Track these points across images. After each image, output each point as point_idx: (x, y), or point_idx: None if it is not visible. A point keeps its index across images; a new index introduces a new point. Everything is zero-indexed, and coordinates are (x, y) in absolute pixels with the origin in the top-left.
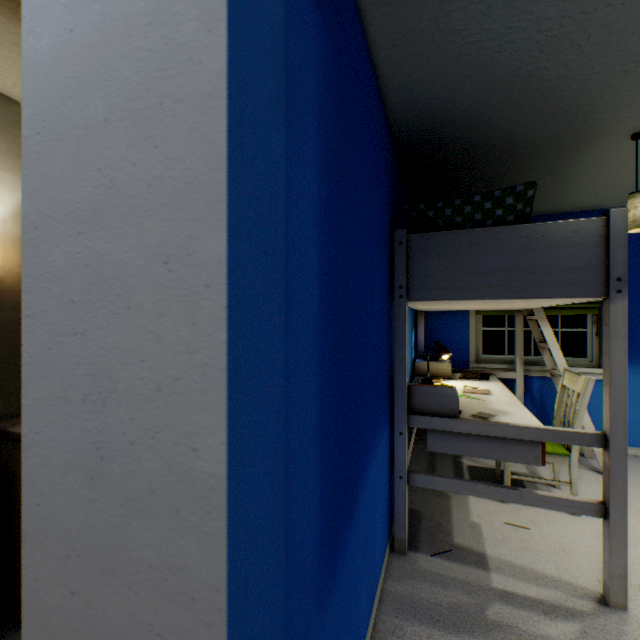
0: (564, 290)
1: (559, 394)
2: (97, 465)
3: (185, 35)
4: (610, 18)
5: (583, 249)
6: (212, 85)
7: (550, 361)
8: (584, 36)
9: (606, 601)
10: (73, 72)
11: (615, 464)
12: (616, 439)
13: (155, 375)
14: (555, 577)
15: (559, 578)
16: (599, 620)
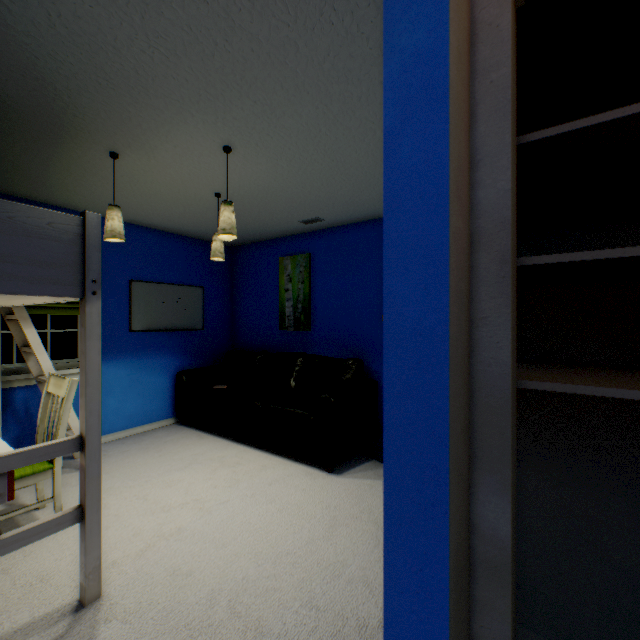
0: (39, 287)
1: (45, 403)
2: None
3: None
4: (82, 12)
5: (61, 244)
6: None
7: (38, 366)
8: (56, 8)
9: (84, 603)
10: None
11: (92, 462)
12: (93, 437)
13: None
14: (29, 622)
15: (34, 619)
16: (76, 631)
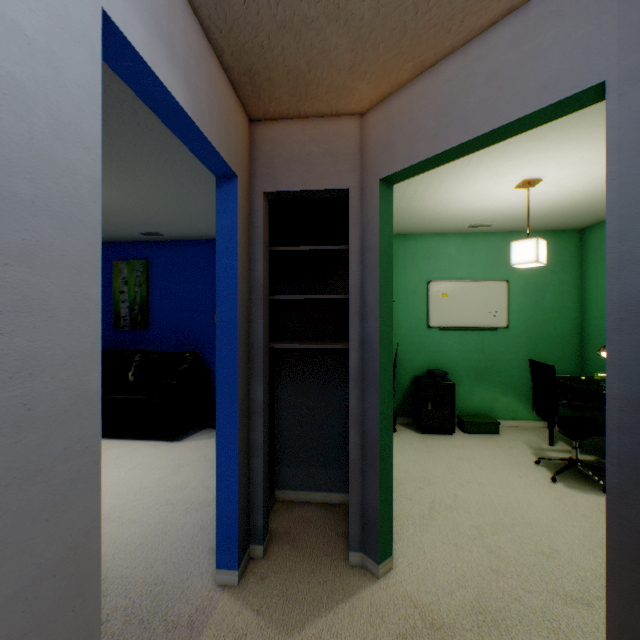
0: None
1: None
2: (25, 416)
3: (84, 193)
4: None
5: None
6: (96, 224)
7: None
8: None
9: None
10: (0, 148)
11: None
12: None
13: (68, 351)
14: None
15: None
16: None
